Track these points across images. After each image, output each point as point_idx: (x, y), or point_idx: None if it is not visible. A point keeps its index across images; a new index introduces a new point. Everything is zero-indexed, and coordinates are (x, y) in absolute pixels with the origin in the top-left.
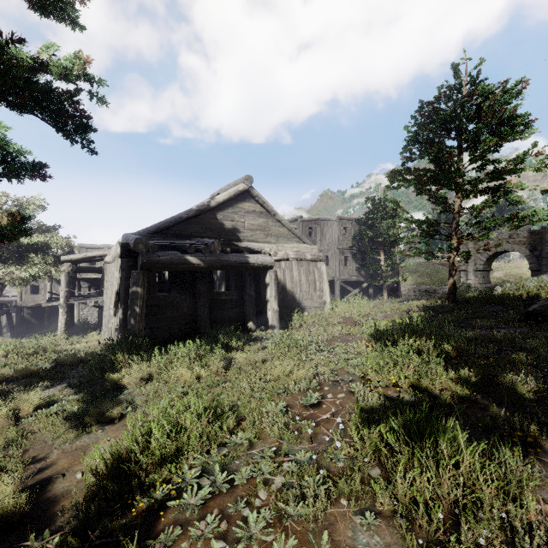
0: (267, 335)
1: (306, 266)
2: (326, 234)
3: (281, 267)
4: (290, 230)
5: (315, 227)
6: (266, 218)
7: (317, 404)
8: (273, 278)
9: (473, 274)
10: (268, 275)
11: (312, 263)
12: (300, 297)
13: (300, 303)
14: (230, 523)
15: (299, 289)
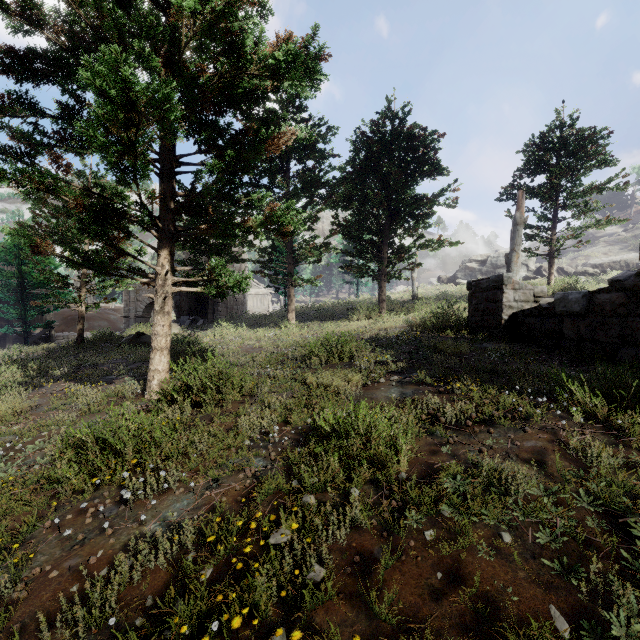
0: None
1: None
2: None
3: None
4: None
5: None
6: None
7: None
8: None
9: (135, 320)
10: None
11: None
12: None
13: None
14: None
15: None
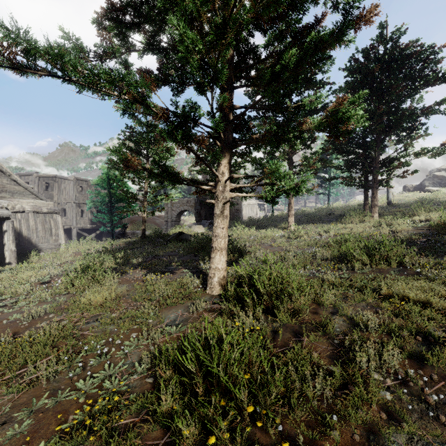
0: (6, 269)
1: (42, 217)
2: (64, 190)
3: (17, 218)
4: (27, 189)
5: (52, 183)
6: (1, 177)
7: (49, 282)
8: (11, 227)
9: (171, 223)
10: (5, 224)
11: (49, 215)
12: (36, 241)
13: (36, 246)
14: (10, 309)
15: (35, 235)
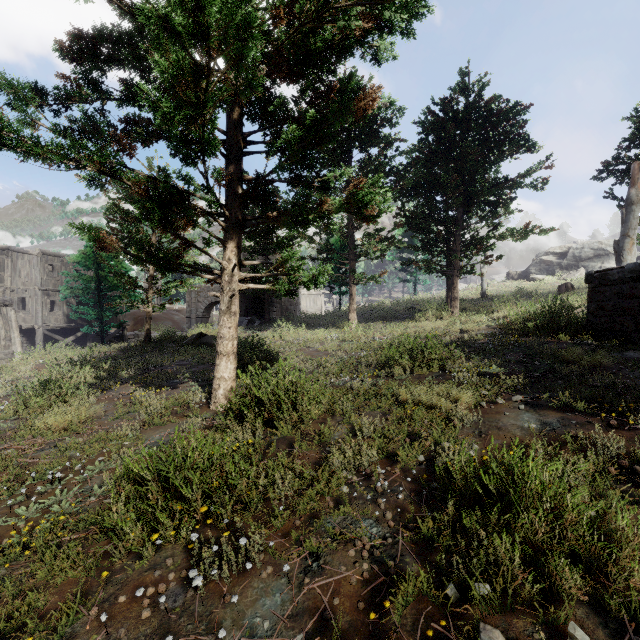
0: None
1: None
2: (22, 270)
3: None
4: None
5: (2, 258)
6: None
7: None
8: None
9: (196, 320)
10: None
11: None
12: None
13: None
14: None
15: None
